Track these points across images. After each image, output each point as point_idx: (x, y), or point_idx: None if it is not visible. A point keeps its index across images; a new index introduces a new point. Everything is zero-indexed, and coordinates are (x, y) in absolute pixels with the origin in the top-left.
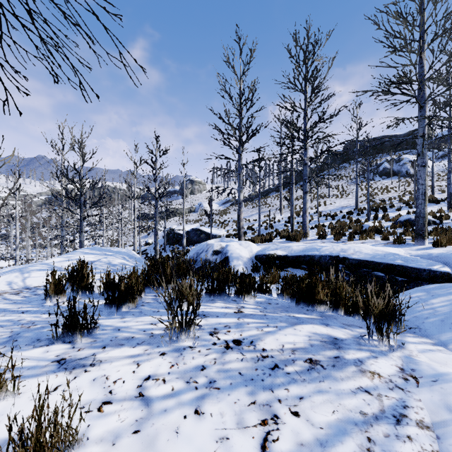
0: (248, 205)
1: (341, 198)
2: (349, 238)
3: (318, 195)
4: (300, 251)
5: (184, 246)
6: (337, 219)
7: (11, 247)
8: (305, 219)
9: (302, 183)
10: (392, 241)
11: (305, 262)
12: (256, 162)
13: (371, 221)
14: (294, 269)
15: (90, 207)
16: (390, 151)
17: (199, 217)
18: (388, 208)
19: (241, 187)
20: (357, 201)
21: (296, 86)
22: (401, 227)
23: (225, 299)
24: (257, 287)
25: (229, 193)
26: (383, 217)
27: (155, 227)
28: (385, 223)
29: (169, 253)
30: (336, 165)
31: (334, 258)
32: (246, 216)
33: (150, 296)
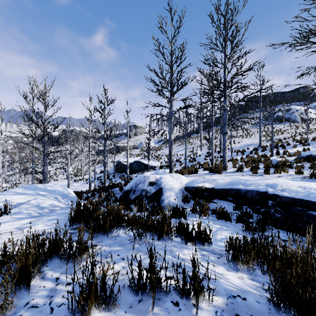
0: (176, 143)
1: (246, 138)
2: (266, 172)
3: (228, 136)
4: (226, 185)
5: (128, 175)
6: (247, 155)
7: (5, 174)
8: (225, 155)
9: (215, 127)
10: (307, 175)
11: (231, 195)
12: (184, 108)
13: (275, 156)
14: (220, 200)
15: (51, 145)
16: (283, 103)
17: (140, 152)
18: (285, 146)
19: (172, 129)
20: (260, 140)
21: (218, 46)
22: (304, 161)
23: (161, 300)
24: (195, 235)
25: (162, 134)
26: (284, 153)
27: (104, 161)
28: (288, 158)
29: (117, 179)
30: (250, 111)
31: (262, 194)
32: (174, 151)
33: (48, 280)
